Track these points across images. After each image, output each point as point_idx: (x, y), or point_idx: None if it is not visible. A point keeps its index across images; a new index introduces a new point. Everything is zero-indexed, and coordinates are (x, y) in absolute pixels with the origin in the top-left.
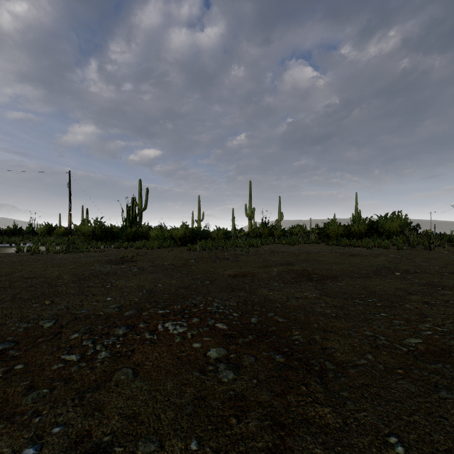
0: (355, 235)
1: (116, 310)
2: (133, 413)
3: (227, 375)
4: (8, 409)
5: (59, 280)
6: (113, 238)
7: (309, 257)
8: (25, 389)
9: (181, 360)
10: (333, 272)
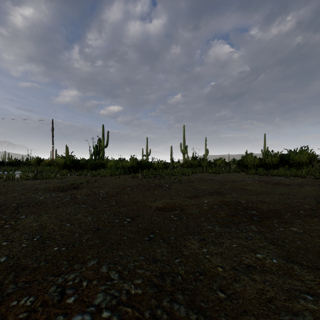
0: (269, 165)
1: None
2: None
3: None
4: None
5: None
6: (81, 168)
7: (235, 185)
8: None
9: None
10: (270, 205)
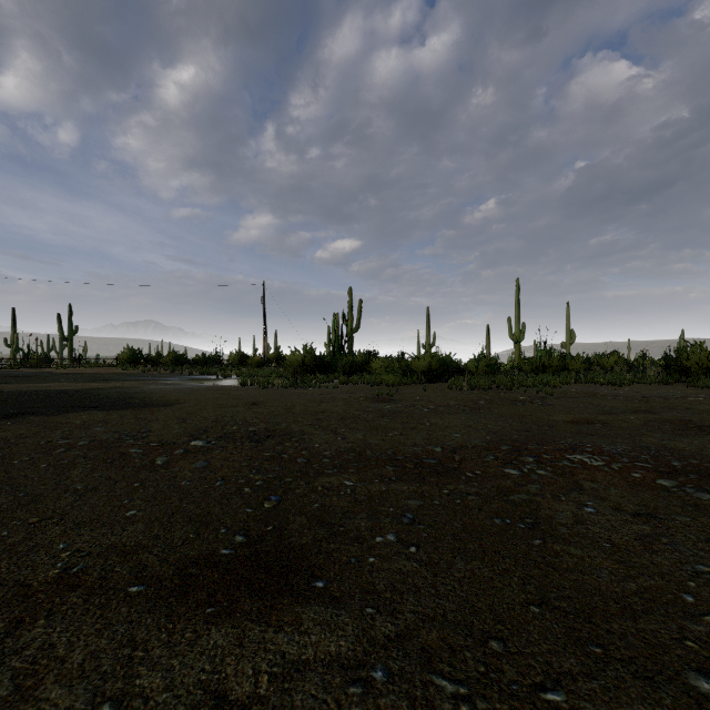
0: None
1: (485, 444)
2: (639, 504)
3: (703, 495)
4: (523, 492)
5: (361, 415)
6: (323, 371)
7: (672, 404)
8: (514, 484)
9: (632, 483)
10: None
